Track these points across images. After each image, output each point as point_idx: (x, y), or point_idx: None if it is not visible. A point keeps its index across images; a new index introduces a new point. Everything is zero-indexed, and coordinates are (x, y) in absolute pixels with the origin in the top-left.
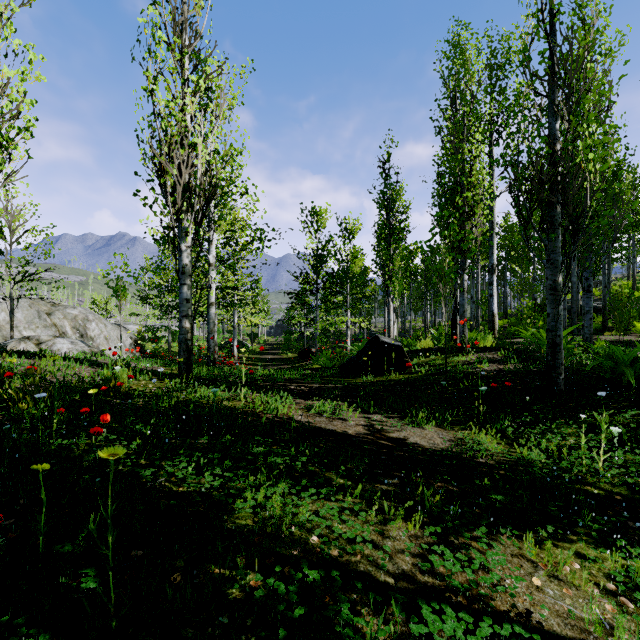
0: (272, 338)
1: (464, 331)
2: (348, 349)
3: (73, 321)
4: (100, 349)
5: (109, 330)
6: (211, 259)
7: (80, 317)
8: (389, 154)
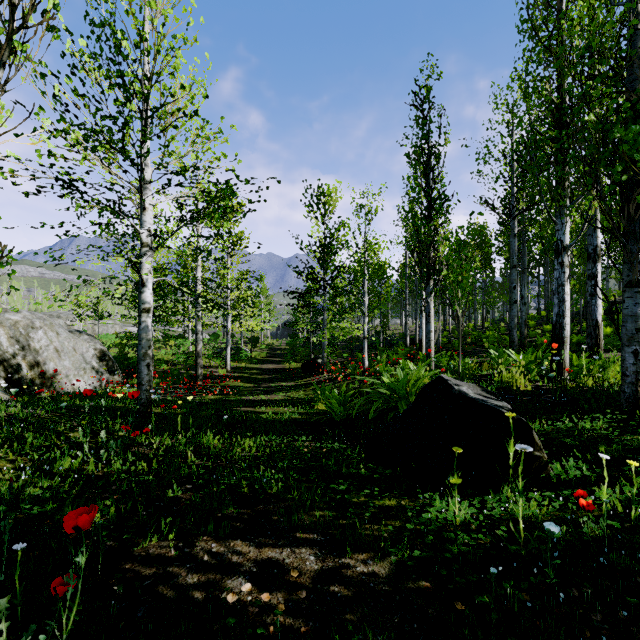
0: (277, 341)
1: (638, 372)
2: (365, 367)
3: (12, 329)
4: (47, 364)
5: (62, 340)
6: (144, 235)
7: (22, 324)
8: (429, 88)
